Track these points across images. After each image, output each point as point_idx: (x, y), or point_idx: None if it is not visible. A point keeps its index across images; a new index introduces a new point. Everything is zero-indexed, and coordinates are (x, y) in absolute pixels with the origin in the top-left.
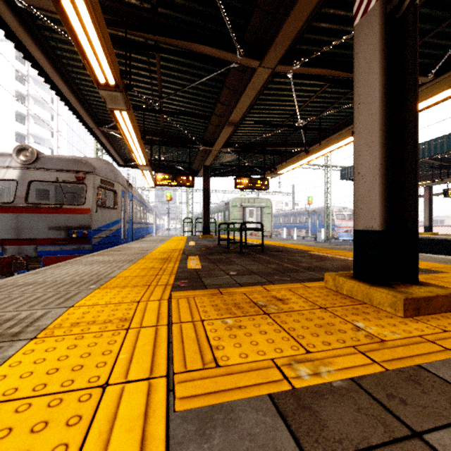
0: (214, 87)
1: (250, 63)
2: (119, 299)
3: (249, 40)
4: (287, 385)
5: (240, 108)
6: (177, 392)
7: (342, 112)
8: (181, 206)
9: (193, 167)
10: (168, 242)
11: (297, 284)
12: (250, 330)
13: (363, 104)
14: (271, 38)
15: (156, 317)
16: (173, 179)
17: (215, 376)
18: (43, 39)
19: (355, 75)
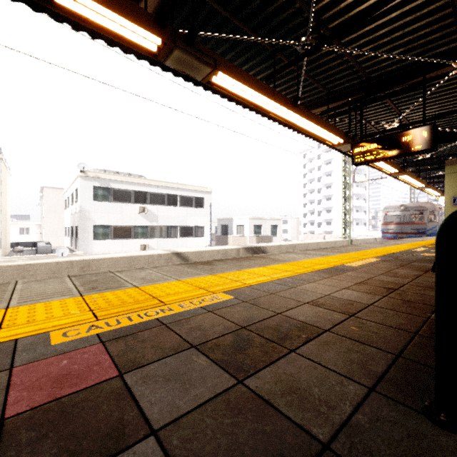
0: None
1: None
2: None
3: None
4: None
5: None
6: None
7: None
8: None
9: None
10: None
11: None
12: None
13: None
14: None
15: None
16: None
17: None
18: None
19: None
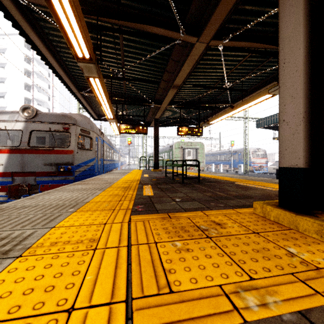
0: (162, 59)
1: (190, 39)
2: (90, 221)
3: (190, 22)
4: (238, 317)
5: (182, 74)
6: (135, 321)
7: (259, 76)
8: (138, 148)
9: (147, 120)
10: (128, 174)
11: (230, 210)
12: (197, 253)
13: (288, 63)
14: (206, 19)
15: (118, 238)
16: (132, 128)
17: (170, 303)
18: (39, 28)
19: (280, 40)
